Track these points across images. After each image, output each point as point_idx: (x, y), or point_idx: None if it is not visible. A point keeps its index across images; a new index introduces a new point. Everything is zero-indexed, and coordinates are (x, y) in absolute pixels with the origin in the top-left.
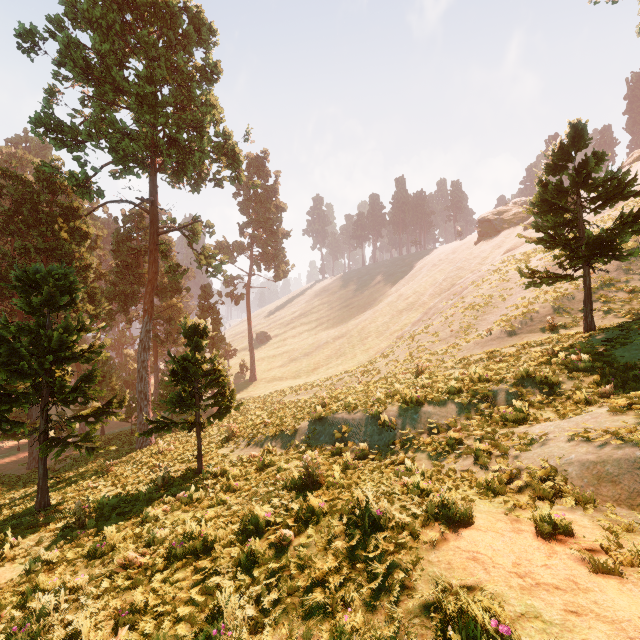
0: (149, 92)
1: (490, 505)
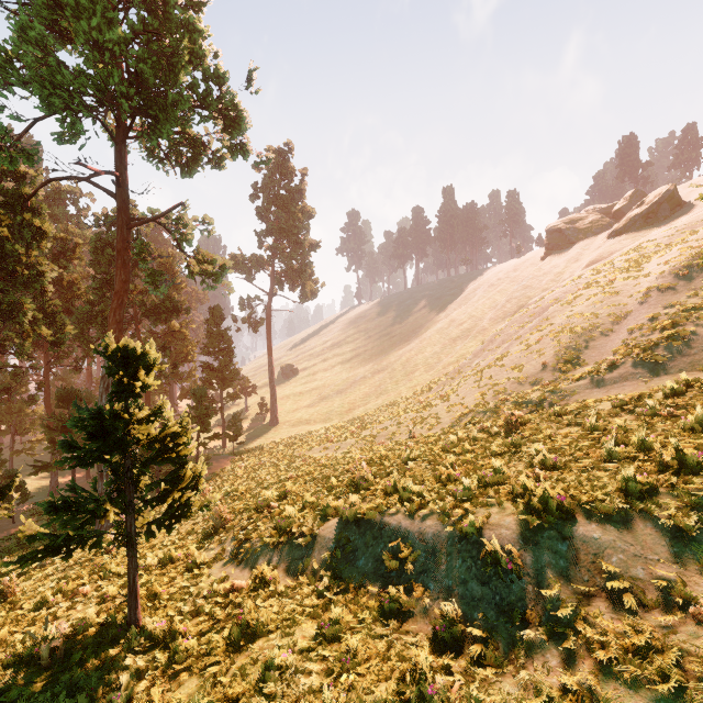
0: None
1: None
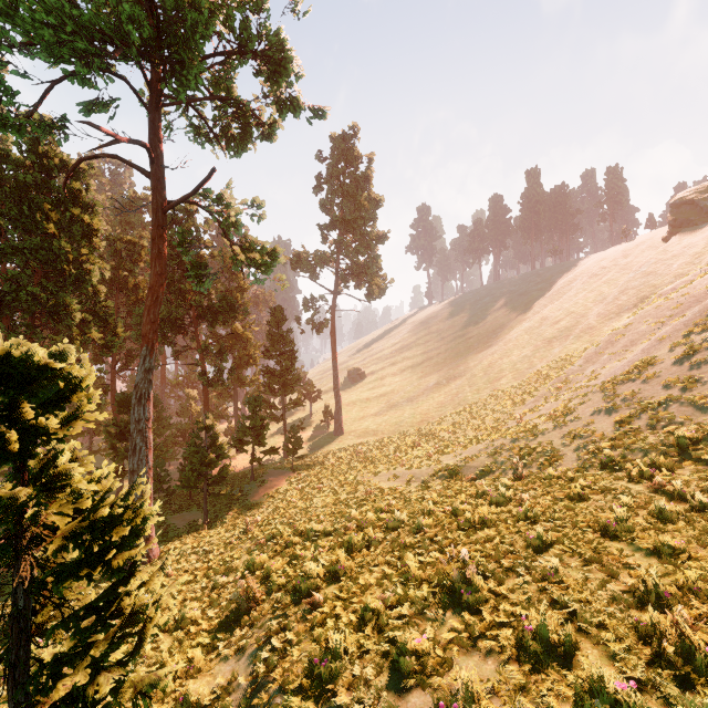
0: None
1: None
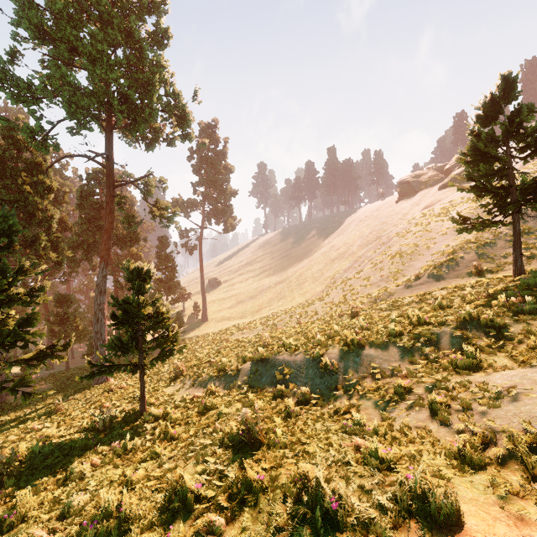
0: (101, 50)
1: (473, 488)
